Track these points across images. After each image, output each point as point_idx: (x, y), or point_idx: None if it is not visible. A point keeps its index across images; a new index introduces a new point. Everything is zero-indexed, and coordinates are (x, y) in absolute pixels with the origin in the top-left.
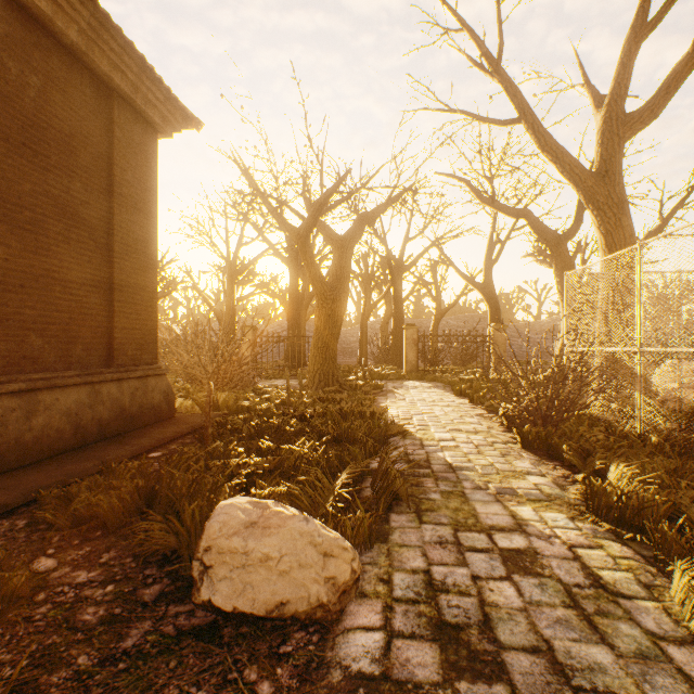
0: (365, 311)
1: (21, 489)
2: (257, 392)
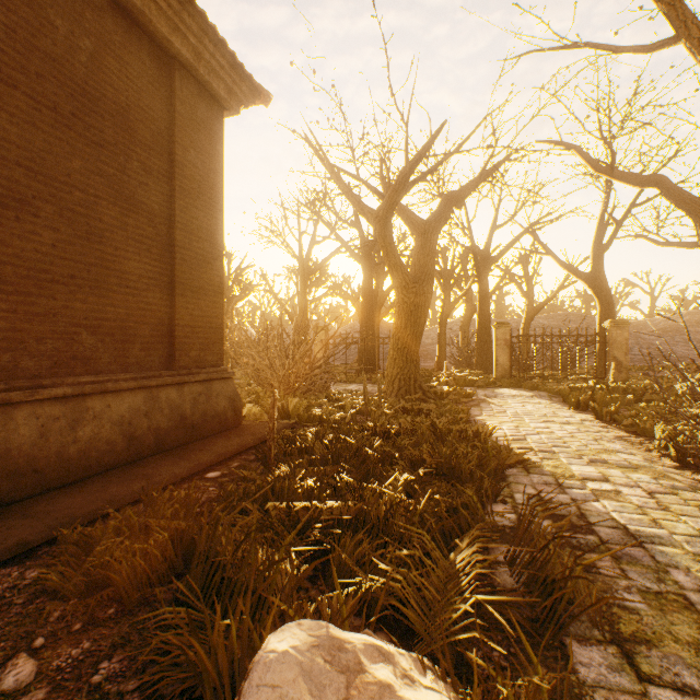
0: (444, 310)
1: (50, 519)
2: (330, 398)
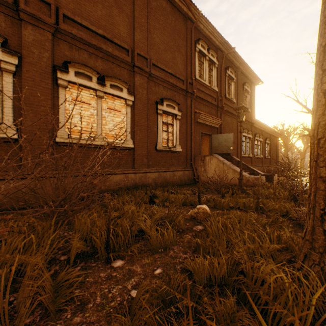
0: None
1: None
2: None
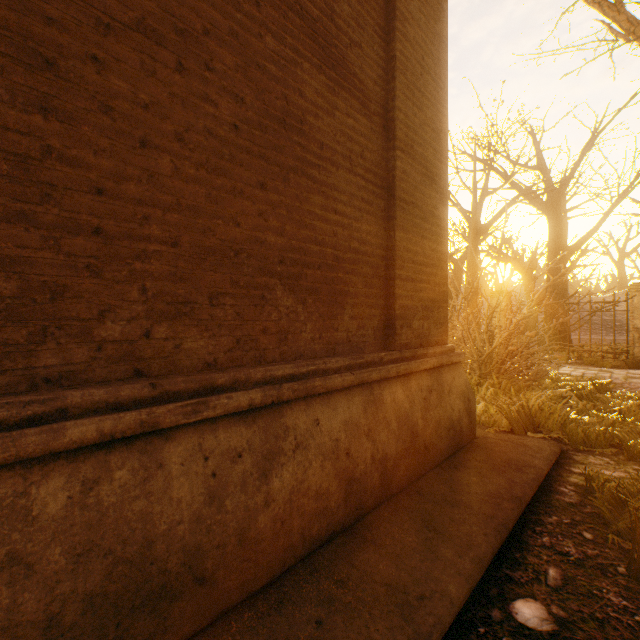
0: None
1: None
2: (577, 392)
